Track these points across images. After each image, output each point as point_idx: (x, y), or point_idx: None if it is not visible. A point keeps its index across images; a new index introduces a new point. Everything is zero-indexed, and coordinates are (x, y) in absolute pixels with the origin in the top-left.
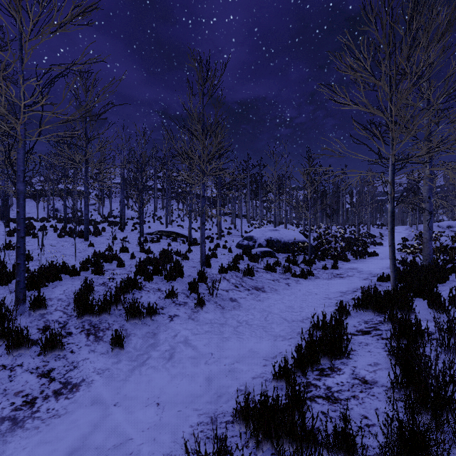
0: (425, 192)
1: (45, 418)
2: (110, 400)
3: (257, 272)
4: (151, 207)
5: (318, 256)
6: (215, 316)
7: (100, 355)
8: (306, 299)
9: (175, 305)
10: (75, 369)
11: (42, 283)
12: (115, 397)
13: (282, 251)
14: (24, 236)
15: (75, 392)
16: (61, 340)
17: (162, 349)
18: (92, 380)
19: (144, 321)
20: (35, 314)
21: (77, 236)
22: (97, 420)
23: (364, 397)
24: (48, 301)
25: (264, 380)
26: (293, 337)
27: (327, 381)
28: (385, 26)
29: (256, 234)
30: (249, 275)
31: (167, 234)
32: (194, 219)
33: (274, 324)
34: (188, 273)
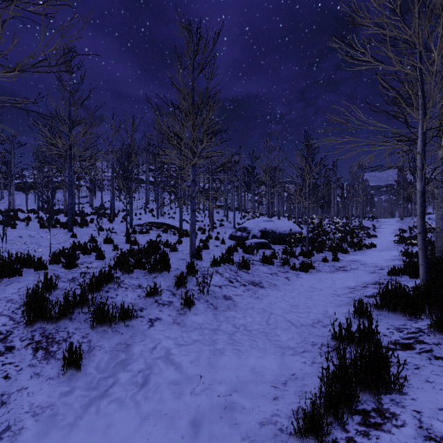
0: (437, 177)
1: None
2: None
3: (253, 265)
4: (143, 200)
5: (314, 247)
6: (206, 319)
7: (46, 382)
8: (311, 296)
9: (158, 305)
10: (1, 407)
11: None
12: None
13: (277, 242)
14: None
15: None
16: None
17: (134, 369)
18: (22, 427)
19: (116, 328)
20: None
21: (61, 227)
22: None
23: None
24: None
25: (278, 429)
26: (307, 350)
27: (382, 440)
28: None
29: (250, 225)
30: (245, 268)
31: (158, 225)
32: (186, 212)
33: (279, 330)
34: (176, 266)
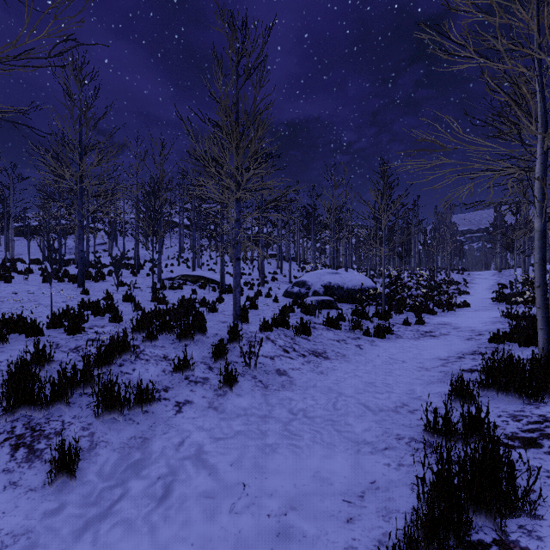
0: None
1: None
2: None
3: (314, 329)
4: (176, 248)
5: (392, 307)
6: (253, 402)
7: (25, 495)
8: (391, 370)
9: (188, 383)
10: None
11: None
12: None
13: (345, 300)
14: None
15: None
16: None
17: (151, 474)
18: None
19: (131, 415)
20: None
21: (70, 280)
22: None
23: None
24: None
25: None
26: (391, 446)
27: None
28: None
29: (310, 279)
30: (304, 333)
31: (194, 279)
32: (229, 262)
33: (350, 416)
34: (214, 331)
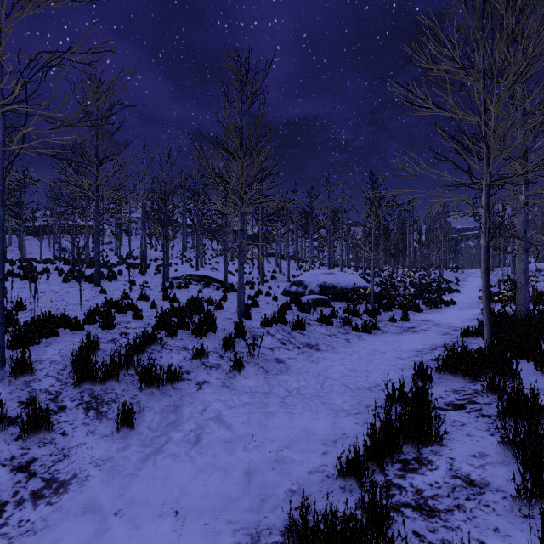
0: (519, 225)
1: (14, 536)
2: (109, 507)
3: (309, 325)
4: (179, 247)
5: (382, 305)
6: (257, 383)
7: (102, 439)
8: (372, 360)
9: (205, 368)
10: (65, 459)
11: (32, 339)
12: (118, 502)
13: (339, 299)
14: (3, 278)
15: (62, 495)
16: (48, 418)
17: (185, 429)
18: (88, 475)
19: (164, 390)
20: (17, 382)
21: (86, 280)
22: (89, 538)
23: (474, 509)
24: (37, 363)
25: (325, 476)
26: (361, 412)
27: (415, 480)
28: (478, 4)
29: (307, 279)
30: (299, 329)
31: (198, 278)
32: (230, 261)
33: (334, 393)
34: (222, 326)
